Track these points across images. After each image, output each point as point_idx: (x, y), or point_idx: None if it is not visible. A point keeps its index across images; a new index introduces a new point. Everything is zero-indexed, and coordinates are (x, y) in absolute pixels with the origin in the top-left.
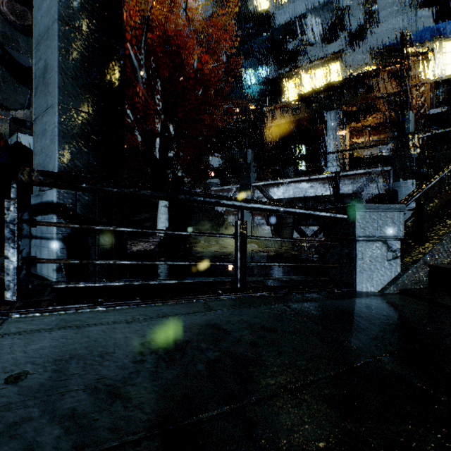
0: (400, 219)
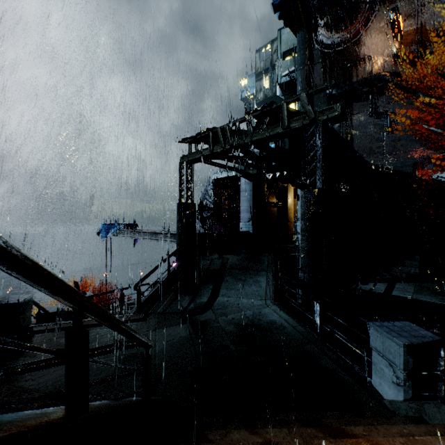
0: (399, 353)
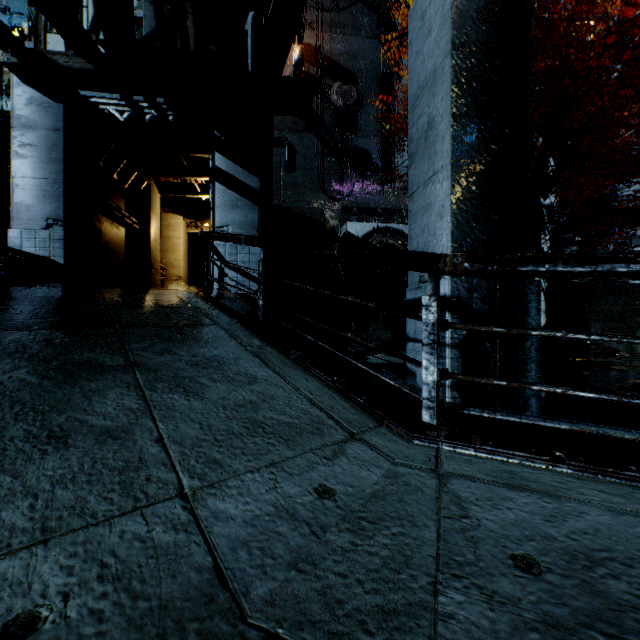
0: None
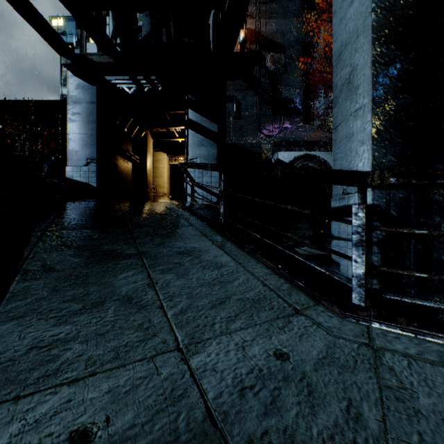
0: None
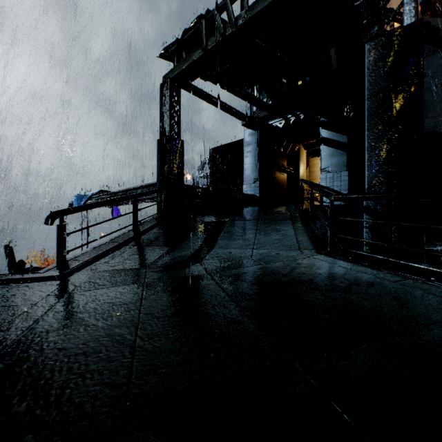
0: None
